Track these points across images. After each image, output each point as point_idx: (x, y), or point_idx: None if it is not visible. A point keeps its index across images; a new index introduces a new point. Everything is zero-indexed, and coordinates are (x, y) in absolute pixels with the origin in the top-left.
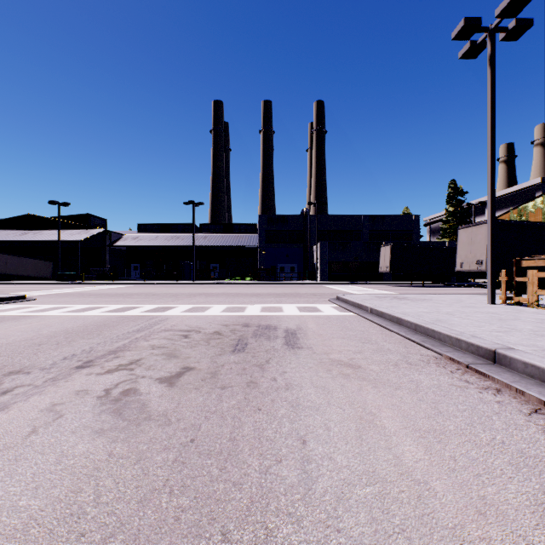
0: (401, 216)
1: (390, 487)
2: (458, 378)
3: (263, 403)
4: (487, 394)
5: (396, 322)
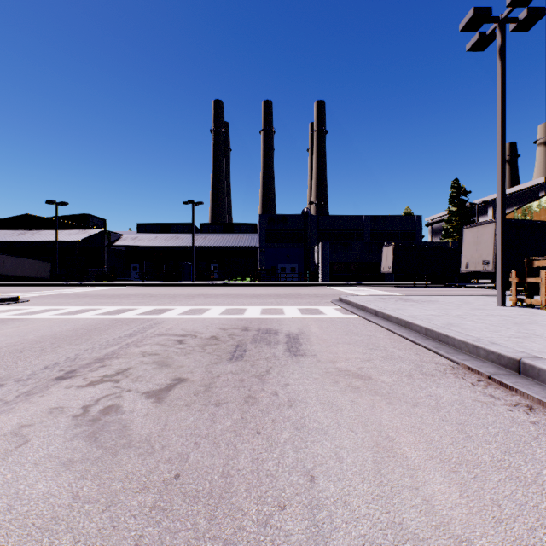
0: (403, 216)
1: None
2: (481, 392)
3: (263, 424)
4: (518, 413)
5: (404, 326)
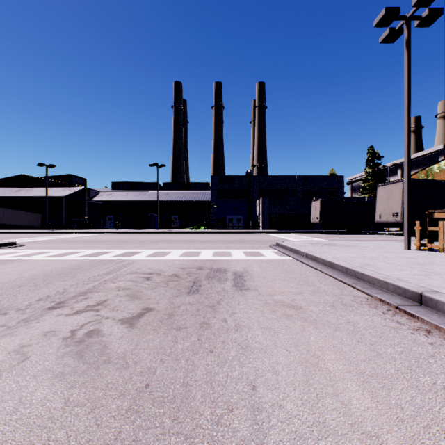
0: (328, 176)
1: (342, 441)
2: (390, 319)
3: (215, 344)
4: (419, 335)
5: (329, 265)
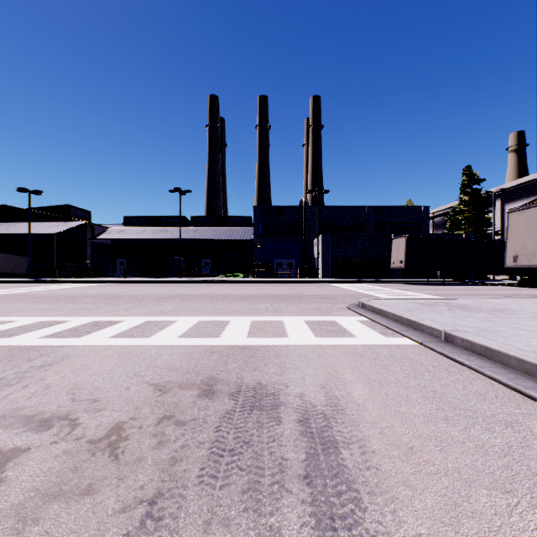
0: (409, 207)
1: None
2: None
3: None
4: None
5: None
